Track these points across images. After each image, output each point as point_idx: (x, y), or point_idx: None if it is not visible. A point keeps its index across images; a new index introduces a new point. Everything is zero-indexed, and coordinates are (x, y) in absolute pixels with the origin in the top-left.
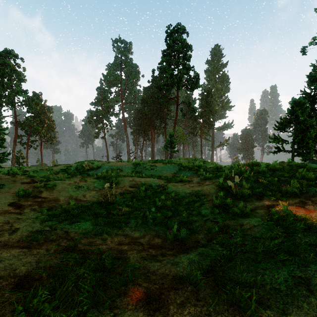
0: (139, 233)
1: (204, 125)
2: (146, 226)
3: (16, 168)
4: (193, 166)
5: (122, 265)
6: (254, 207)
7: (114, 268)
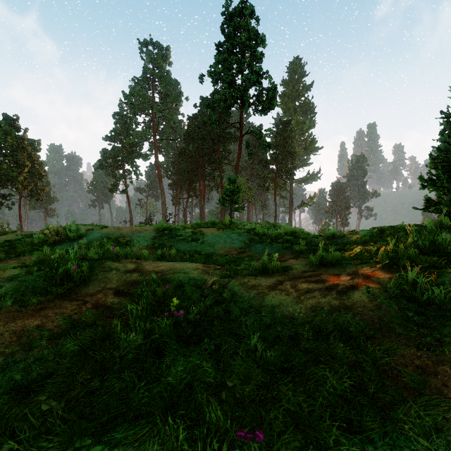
0: None
1: (279, 173)
2: None
3: None
4: (280, 234)
5: None
6: None
7: None
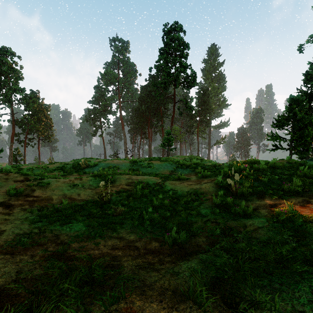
0: (135, 236)
1: (201, 123)
2: (142, 227)
3: (10, 166)
4: (190, 164)
5: (115, 275)
6: (256, 207)
7: (105, 279)
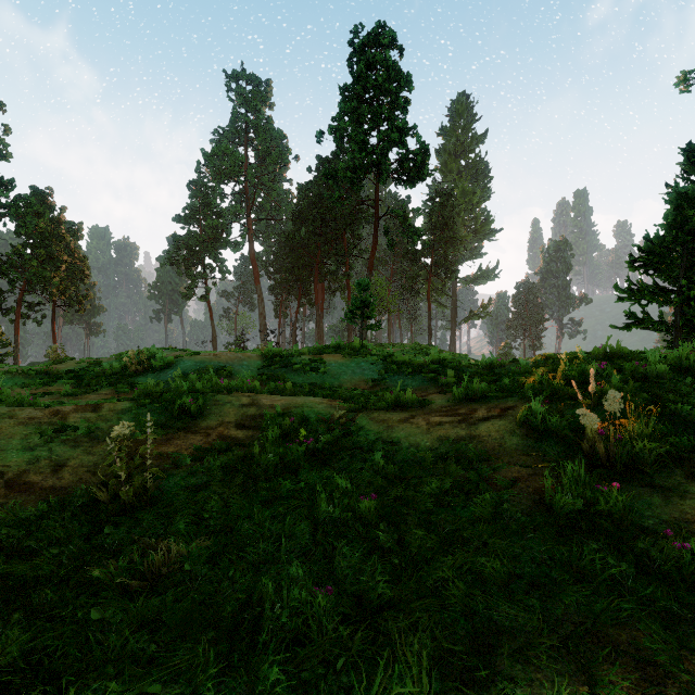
0: None
1: (435, 270)
2: None
3: None
4: (424, 362)
5: None
6: None
7: None
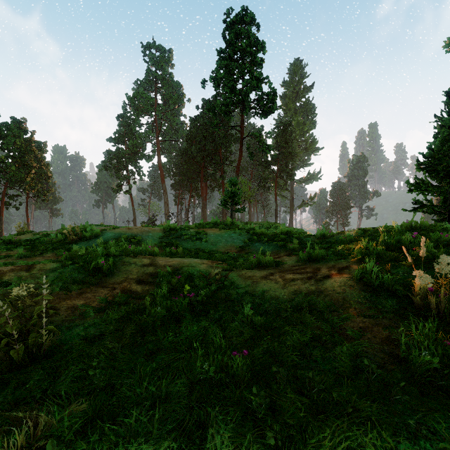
0: None
1: (280, 174)
2: None
3: None
4: (276, 233)
5: None
6: None
7: None
